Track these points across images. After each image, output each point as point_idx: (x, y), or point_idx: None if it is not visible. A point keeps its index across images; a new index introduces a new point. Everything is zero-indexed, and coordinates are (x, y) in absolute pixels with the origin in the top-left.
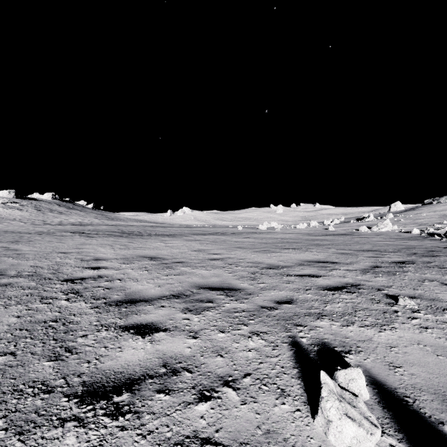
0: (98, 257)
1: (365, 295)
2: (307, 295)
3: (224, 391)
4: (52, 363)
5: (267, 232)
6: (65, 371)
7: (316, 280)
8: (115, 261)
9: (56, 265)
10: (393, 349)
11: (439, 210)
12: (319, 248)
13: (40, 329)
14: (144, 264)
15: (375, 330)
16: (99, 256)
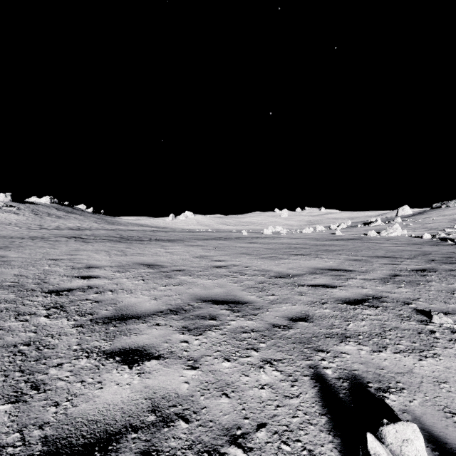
0: (90, 264)
1: (391, 309)
2: (325, 310)
3: (231, 453)
4: (10, 407)
5: (273, 237)
6: (24, 420)
7: (331, 291)
8: (109, 269)
9: (43, 274)
10: (443, 386)
11: (448, 214)
12: (329, 254)
13: (7, 355)
14: (140, 272)
15: (414, 357)
16: (92, 263)
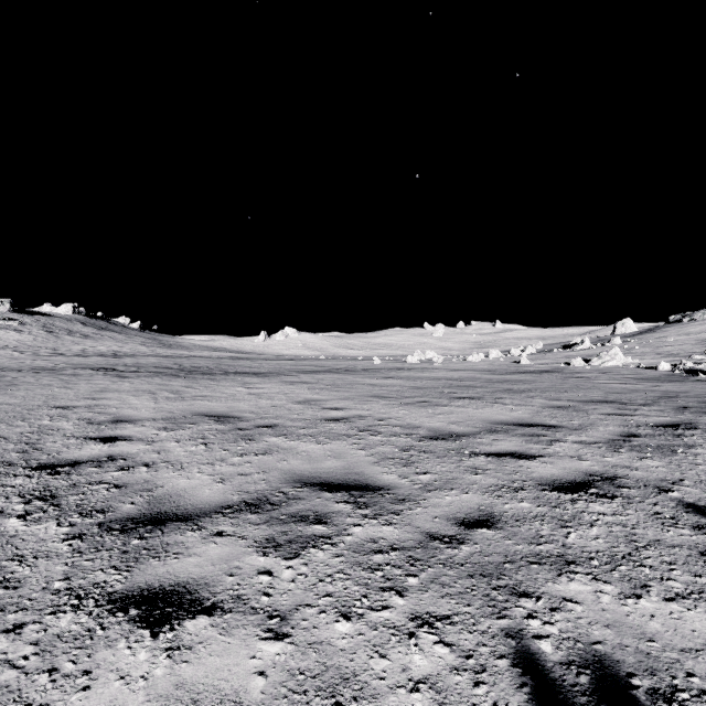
0: (121, 416)
1: (639, 503)
2: (521, 504)
3: None
4: None
5: (422, 367)
6: None
7: (528, 466)
8: (150, 424)
9: (37, 434)
10: None
11: (695, 332)
12: (515, 397)
13: None
14: (202, 430)
15: None
16: (124, 414)
